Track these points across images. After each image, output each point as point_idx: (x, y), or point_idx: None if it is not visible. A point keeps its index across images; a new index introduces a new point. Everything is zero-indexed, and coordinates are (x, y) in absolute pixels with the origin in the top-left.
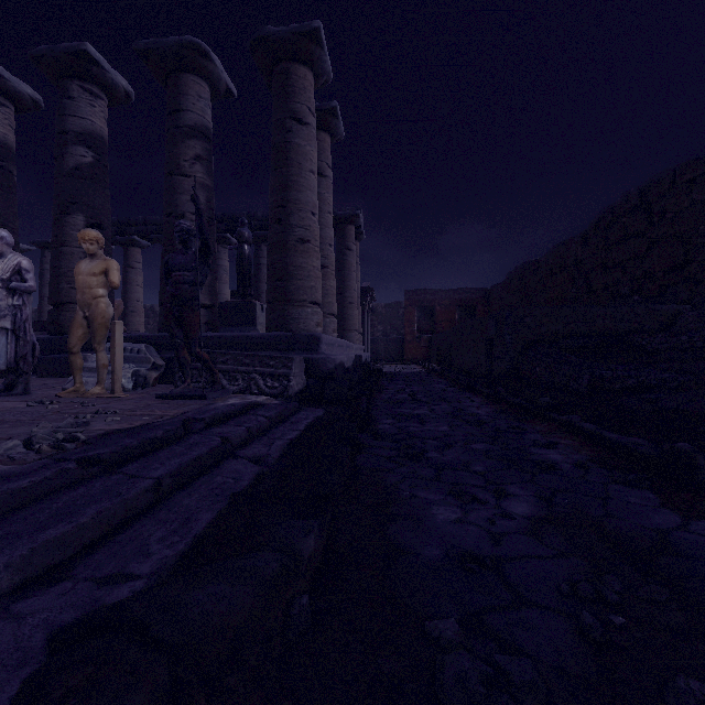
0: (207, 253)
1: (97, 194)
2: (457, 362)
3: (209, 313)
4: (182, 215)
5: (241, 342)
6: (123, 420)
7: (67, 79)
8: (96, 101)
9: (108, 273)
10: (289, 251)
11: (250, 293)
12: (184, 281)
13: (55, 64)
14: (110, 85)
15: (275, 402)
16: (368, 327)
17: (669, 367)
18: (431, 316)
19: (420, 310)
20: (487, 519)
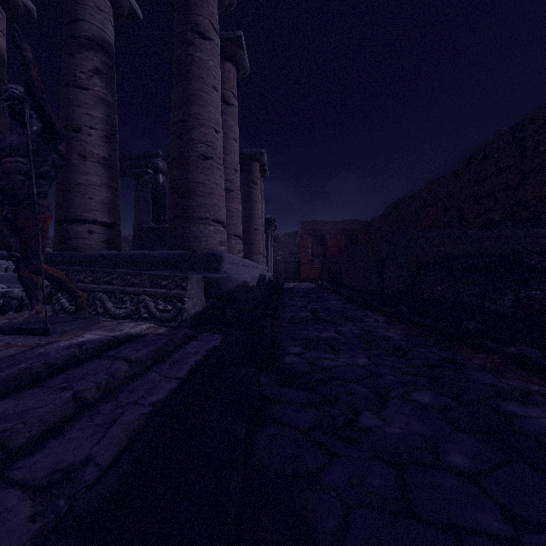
0: (52, 133)
1: None
2: (347, 281)
3: (109, 231)
4: (78, 128)
5: (139, 260)
6: None
7: None
8: None
9: None
10: (190, 167)
11: (164, 218)
12: (17, 170)
13: None
14: None
15: (160, 331)
16: (271, 252)
17: None
18: (322, 243)
19: (313, 237)
20: None
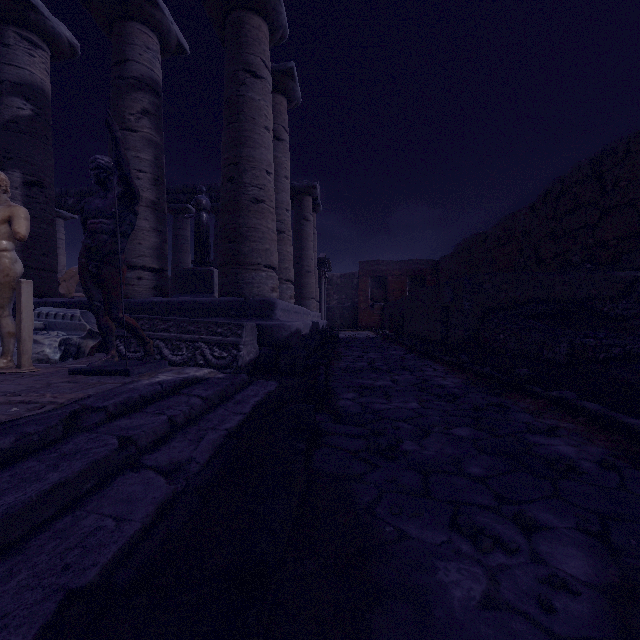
0: (131, 197)
1: (36, 150)
2: (410, 329)
3: (158, 277)
4: None
5: (190, 307)
6: None
7: (2, 25)
8: (36, 51)
9: (12, 222)
10: (241, 211)
11: (208, 260)
12: (102, 230)
13: None
14: (52, 34)
15: (220, 376)
16: (324, 296)
17: None
18: (383, 286)
19: (373, 280)
20: (533, 594)
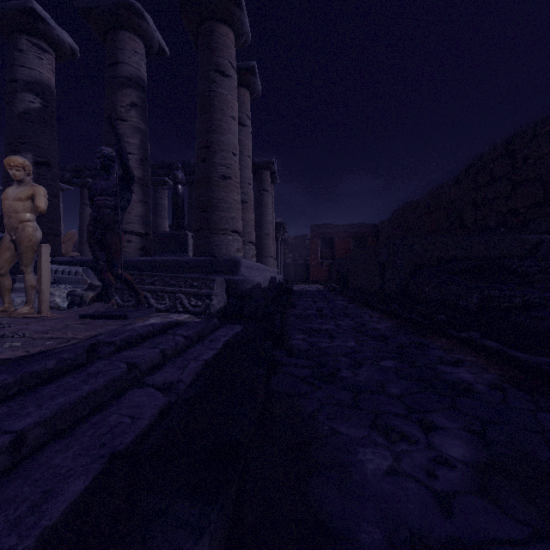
0: (128, 179)
1: (44, 136)
2: (353, 283)
3: (144, 240)
4: None
5: (170, 265)
6: (23, 345)
7: (17, 34)
8: (44, 55)
9: (34, 198)
10: (212, 186)
11: (183, 225)
12: (105, 205)
13: (5, 20)
14: (57, 41)
15: (197, 320)
16: (281, 255)
17: (545, 287)
18: (331, 246)
19: (322, 241)
20: (423, 467)
